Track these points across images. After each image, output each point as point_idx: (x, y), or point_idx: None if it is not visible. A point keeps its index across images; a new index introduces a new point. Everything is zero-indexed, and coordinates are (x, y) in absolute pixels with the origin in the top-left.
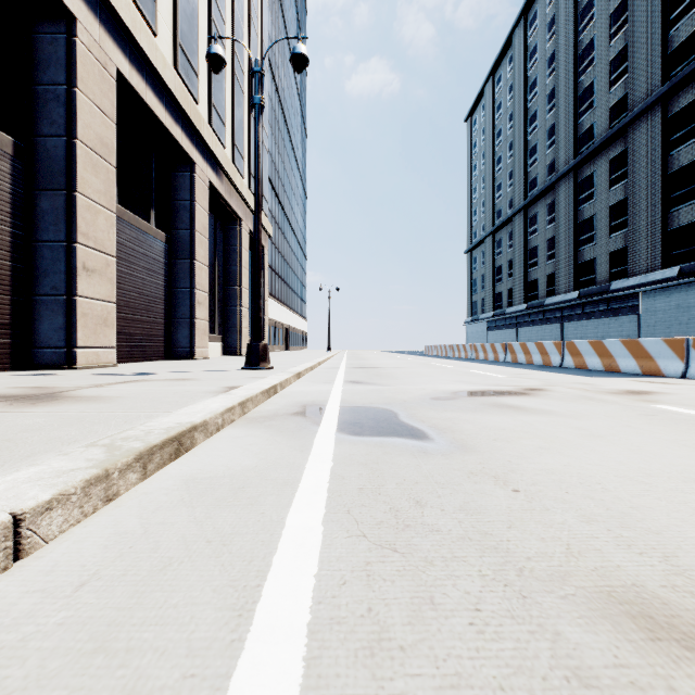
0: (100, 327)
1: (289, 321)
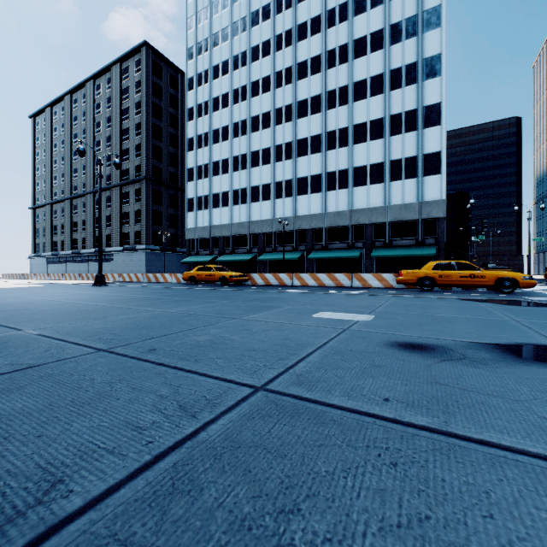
0: None
1: None
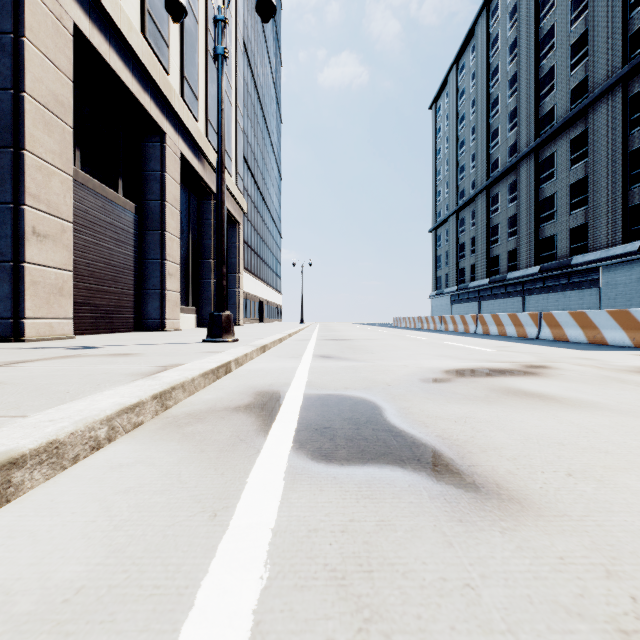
0: (54, 296)
1: (264, 295)
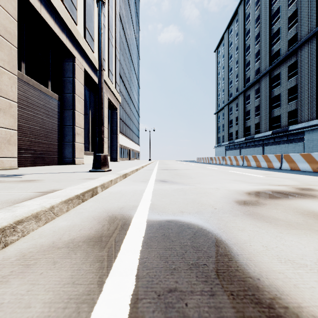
0: (4, 144)
1: (131, 146)
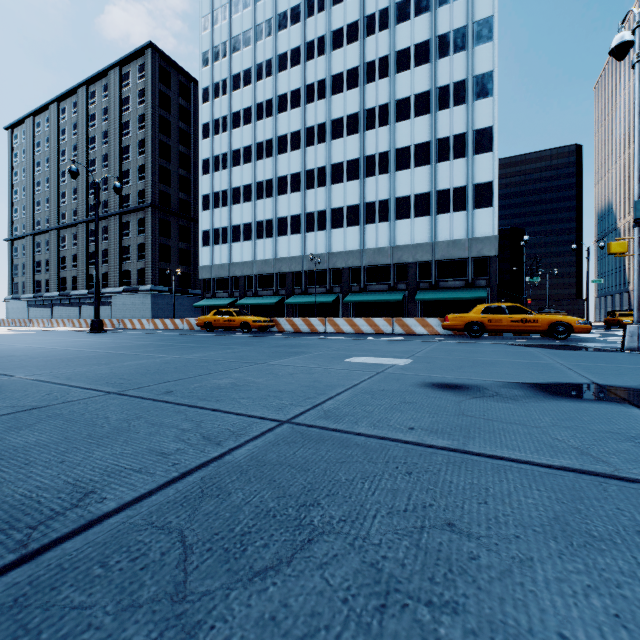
0: None
1: None
